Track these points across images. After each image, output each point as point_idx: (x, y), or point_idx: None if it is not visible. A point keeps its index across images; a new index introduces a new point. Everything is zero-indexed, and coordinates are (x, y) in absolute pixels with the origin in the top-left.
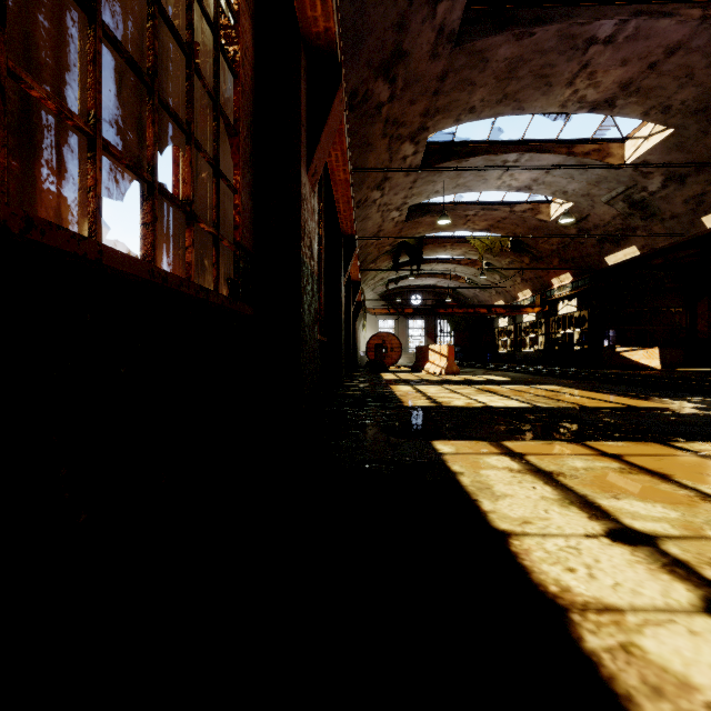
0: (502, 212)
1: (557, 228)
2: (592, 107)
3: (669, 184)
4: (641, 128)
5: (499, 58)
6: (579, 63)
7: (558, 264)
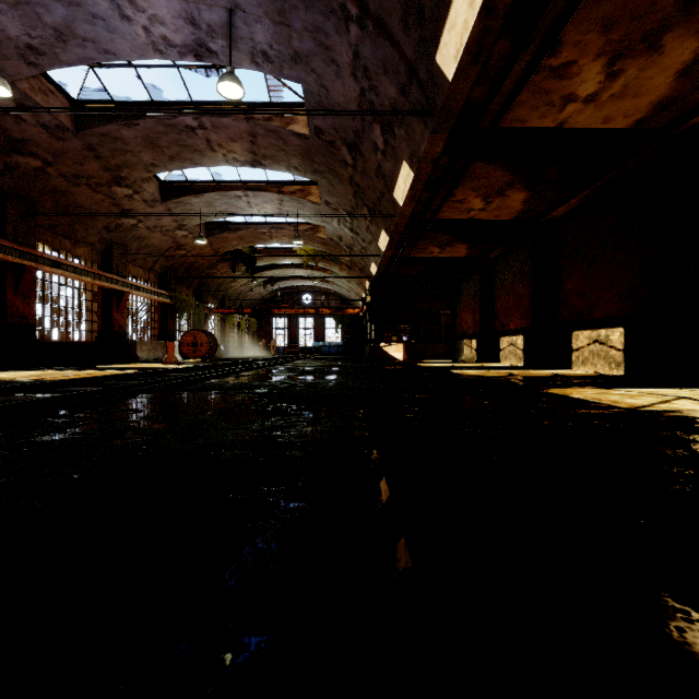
0: (289, 231)
1: (335, 244)
2: (251, 164)
3: (352, 218)
4: None
5: (130, 136)
6: (202, 139)
7: (360, 273)
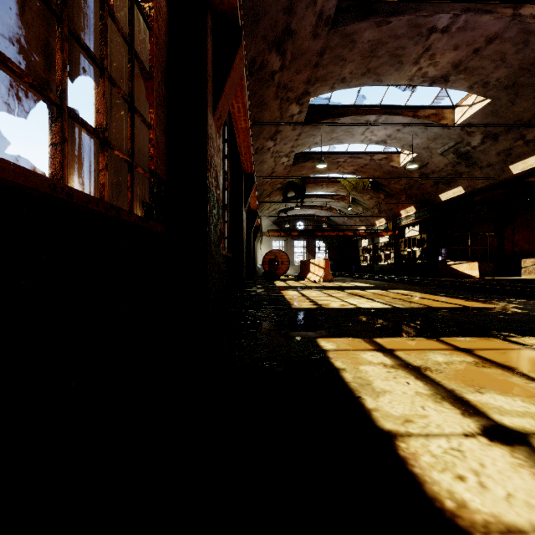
0: (365, 160)
1: (404, 172)
2: (432, 81)
3: (486, 141)
4: (467, 98)
5: (364, 40)
6: (423, 47)
7: (405, 200)
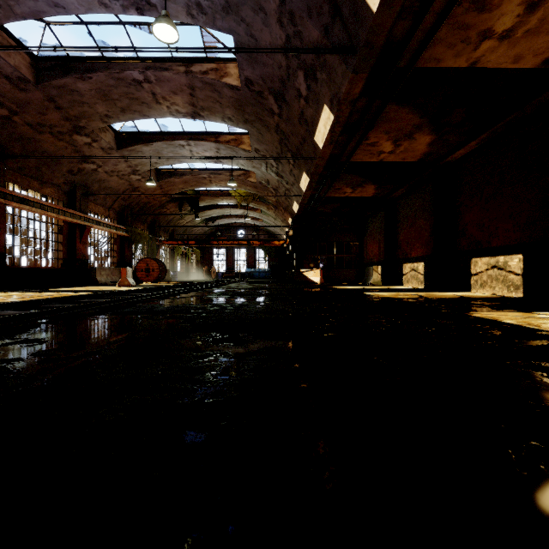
0: (225, 176)
1: (264, 187)
2: (191, 116)
3: (278, 163)
4: None
5: (85, 89)
6: (148, 92)
7: (284, 211)
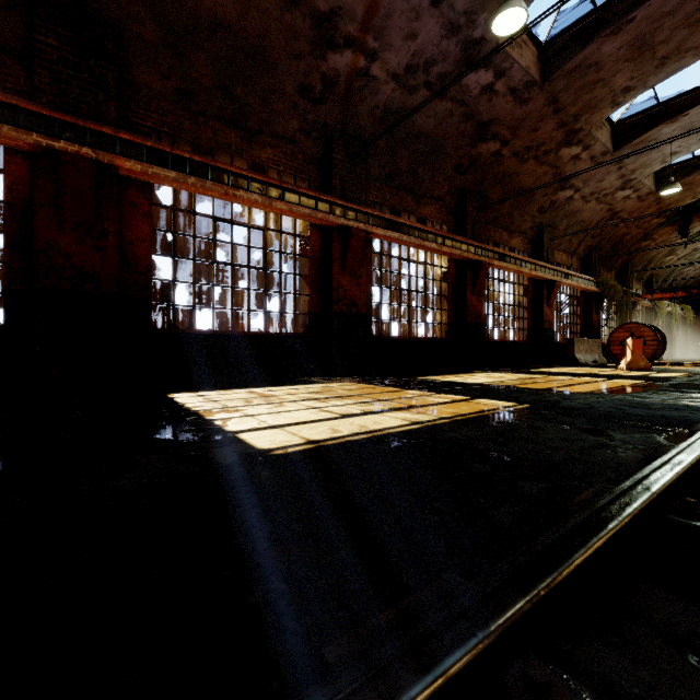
0: None
1: None
2: None
3: None
4: None
5: (610, 53)
6: None
7: None
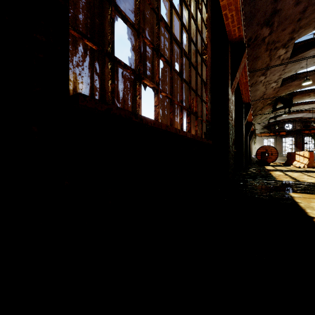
0: None
1: None
2: None
3: None
4: None
5: None
6: None
7: None
